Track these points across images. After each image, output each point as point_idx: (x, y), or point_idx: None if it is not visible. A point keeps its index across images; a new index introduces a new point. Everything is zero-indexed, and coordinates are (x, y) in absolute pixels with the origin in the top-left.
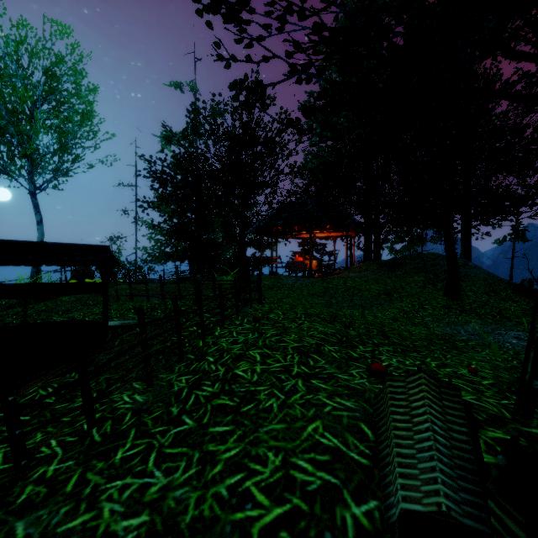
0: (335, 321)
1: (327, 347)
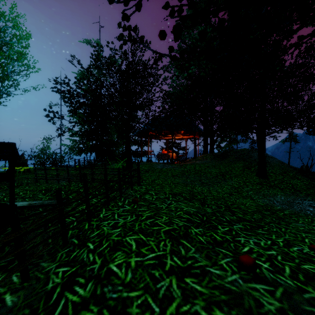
0: (194, 199)
1: (193, 229)
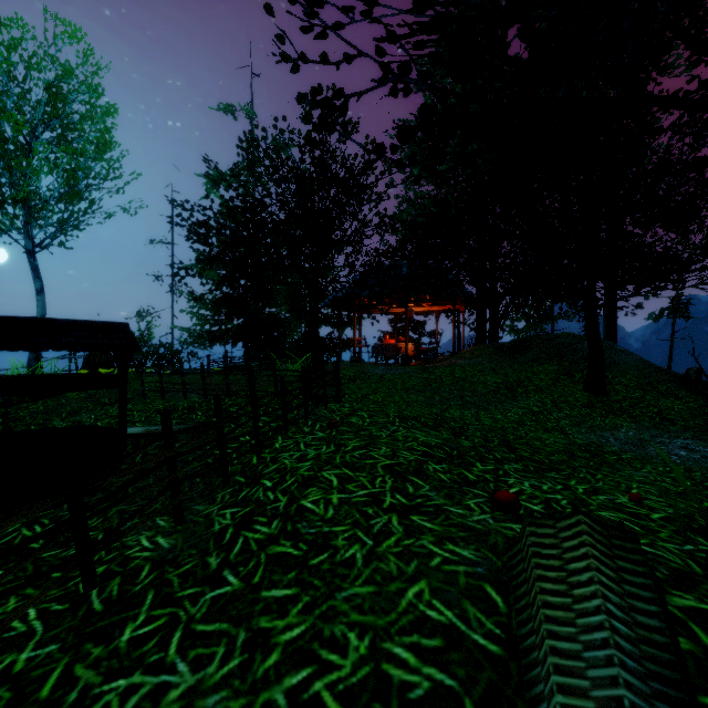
0: (441, 427)
1: (432, 465)
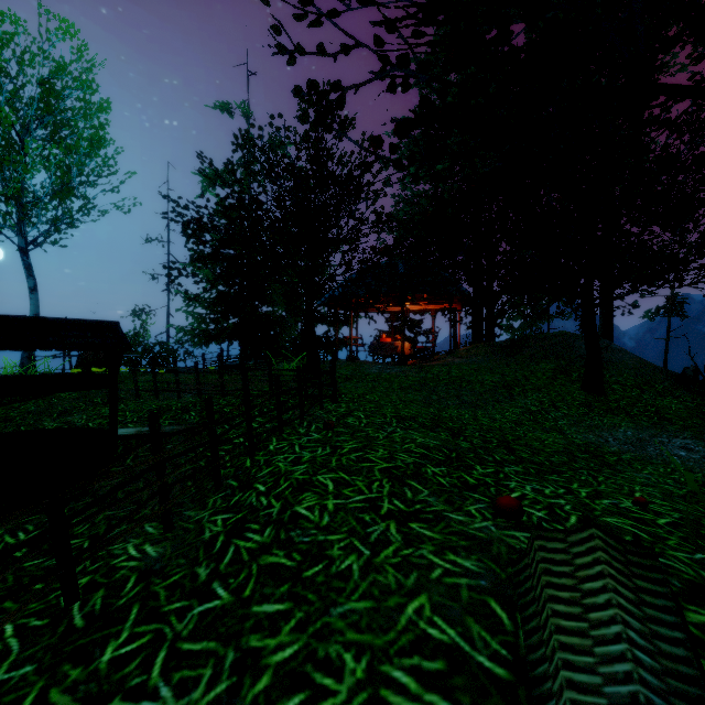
0: (439, 427)
1: (430, 469)
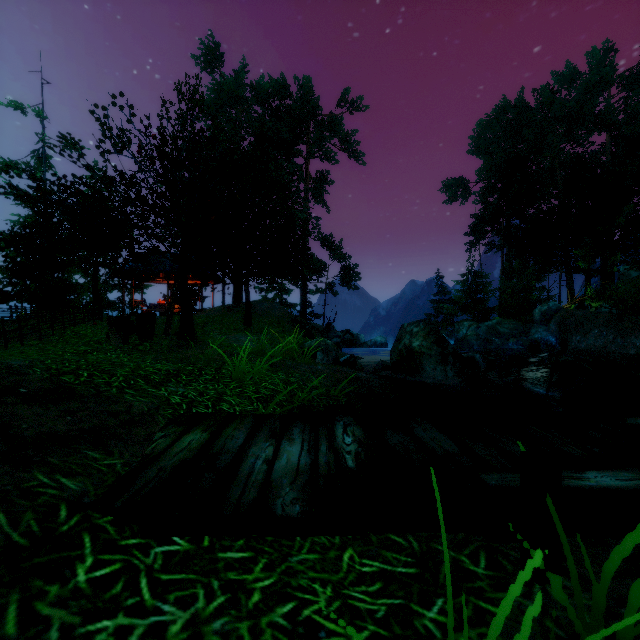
0: None
1: None
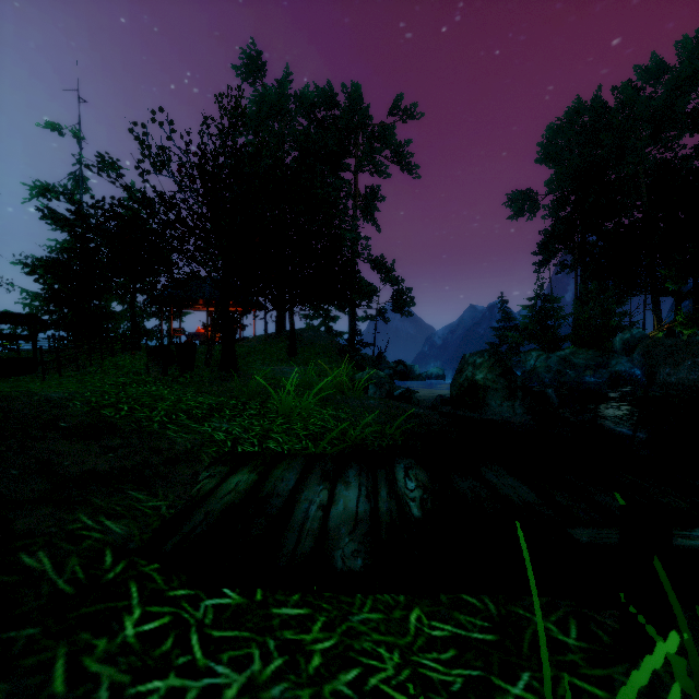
0: None
1: None
